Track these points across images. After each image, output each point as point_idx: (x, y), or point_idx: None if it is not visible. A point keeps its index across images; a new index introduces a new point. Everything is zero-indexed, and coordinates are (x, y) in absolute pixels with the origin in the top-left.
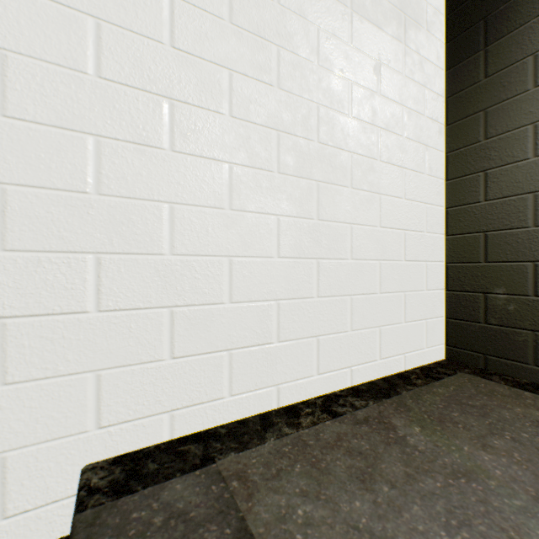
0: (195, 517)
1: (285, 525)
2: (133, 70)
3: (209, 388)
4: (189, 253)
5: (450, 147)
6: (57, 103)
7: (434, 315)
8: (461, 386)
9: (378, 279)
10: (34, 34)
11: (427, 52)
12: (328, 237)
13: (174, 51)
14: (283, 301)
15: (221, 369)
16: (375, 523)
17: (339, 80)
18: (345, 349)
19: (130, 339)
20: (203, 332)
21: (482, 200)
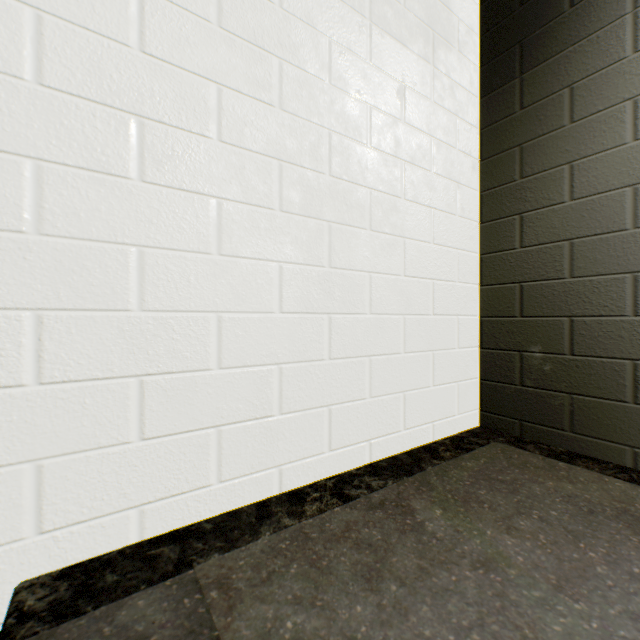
0: None
1: None
2: (88, 78)
3: (191, 474)
4: (165, 309)
5: (485, 186)
6: None
7: (467, 376)
8: (493, 457)
9: (402, 336)
10: None
11: (459, 76)
12: (342, 287)
13: (145, 57)
14: (286, 365)
15: (207, 450)
16: (376, 631)
17: (356, 103)
18: (363, 419)
19: (85, 418)
20: (183, 405)
21: (518, 246)
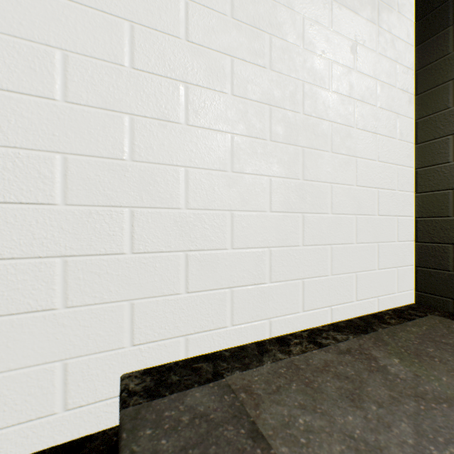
0: (214, 418)
1: (289, 430)
2: (157, 61)
3: (215, 318)
4: (200, 208)
5: (420, 114)
6: (103, 90)
7: (404, 263)
8: (433, 326)
9: (354, 231)
10: (87, 38)
11: (398, 31)
12: (311, 194)
13: (188, 44)
14: (274, 249)
15: (224, 303)
16: (368, 434)
17: (321, 60)
18: (326, 290)
19: (156, 276)
20: (210, 272)
21: (452, 160)
